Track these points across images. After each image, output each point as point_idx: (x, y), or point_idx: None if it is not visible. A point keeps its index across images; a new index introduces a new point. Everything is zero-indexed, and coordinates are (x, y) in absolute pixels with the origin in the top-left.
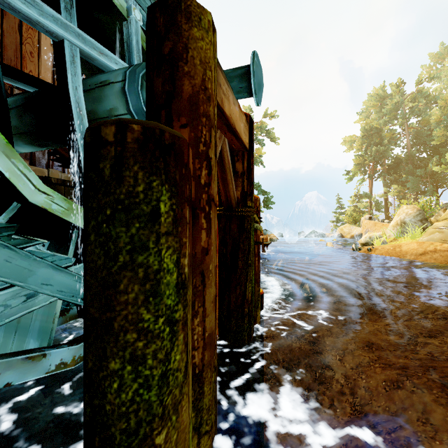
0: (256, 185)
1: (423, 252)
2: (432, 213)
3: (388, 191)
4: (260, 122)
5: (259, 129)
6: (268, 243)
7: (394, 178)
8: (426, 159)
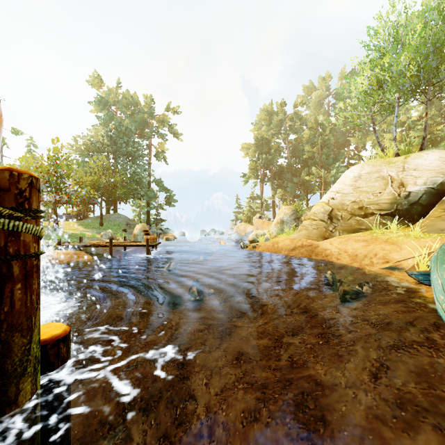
0: (158, 181)
1: (294, 247)
2: (303, 213)
3: (274, 194)
4: (163, 115)
5: (161, 122)
6: (154, 244)
7: (279, 184)
8: (300, 169)
